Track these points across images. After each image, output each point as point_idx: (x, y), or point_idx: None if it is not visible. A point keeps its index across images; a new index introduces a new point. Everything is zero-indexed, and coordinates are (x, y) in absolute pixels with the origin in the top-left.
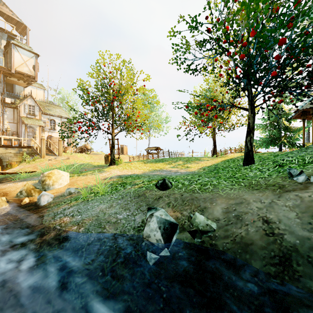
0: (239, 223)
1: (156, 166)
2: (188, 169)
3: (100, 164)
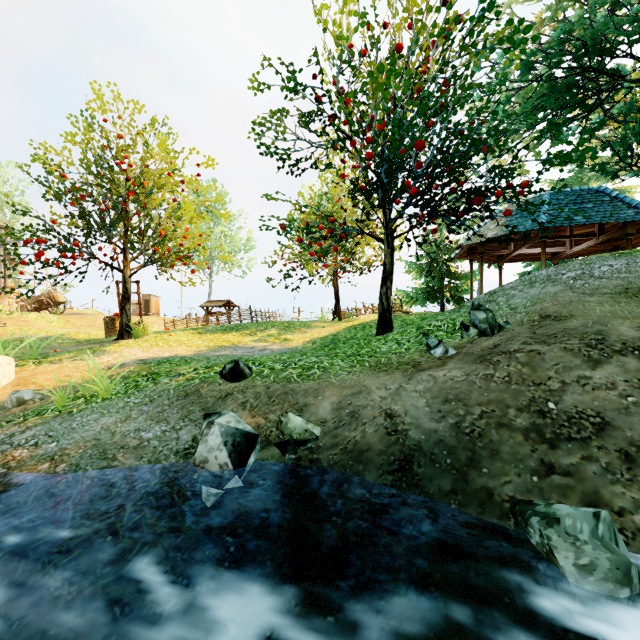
0: (354, 423)
1: (225, 338)
2: (286, 344)
3: (92, 336)
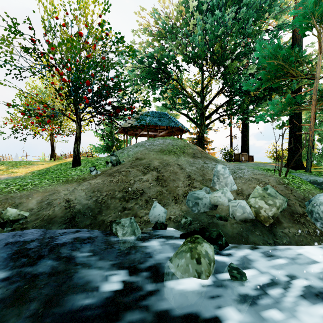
0: (49, 207)
1: None
2: (13, 174)
3: None
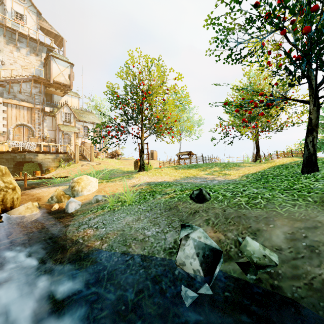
0: (315, 259)
1: (189, 172)
2: (227, 176)
3: (129, 169)
